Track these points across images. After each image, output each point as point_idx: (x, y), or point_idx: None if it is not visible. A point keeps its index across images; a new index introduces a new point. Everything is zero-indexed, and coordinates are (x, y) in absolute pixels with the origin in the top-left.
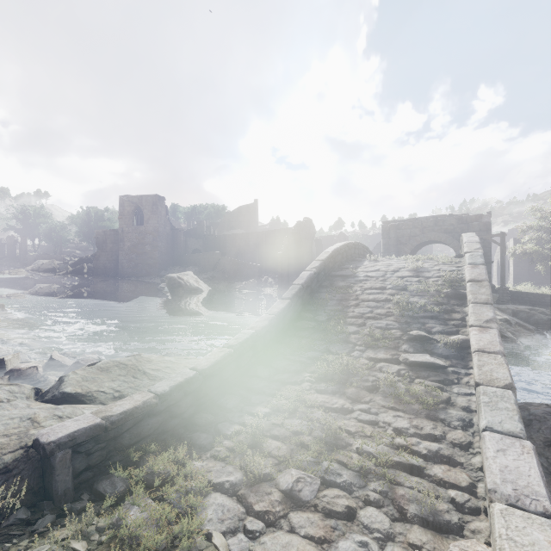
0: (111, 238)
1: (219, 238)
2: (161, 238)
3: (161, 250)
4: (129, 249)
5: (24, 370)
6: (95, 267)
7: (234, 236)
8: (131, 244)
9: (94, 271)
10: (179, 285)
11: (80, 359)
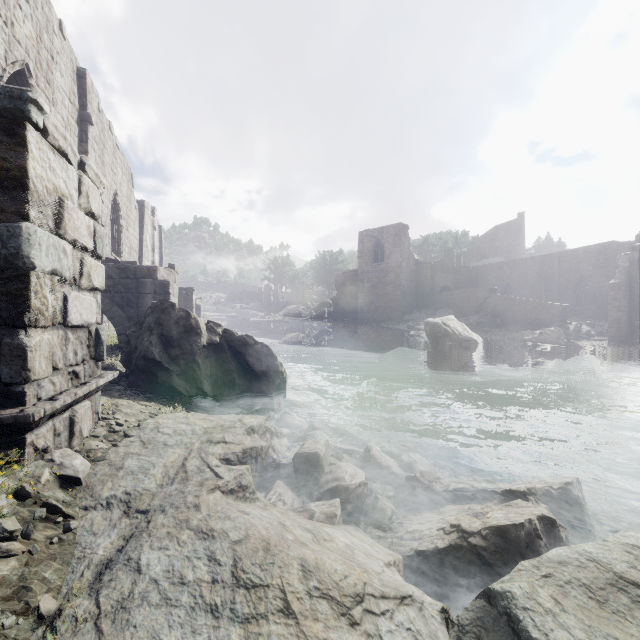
0: (350, 279)
1: (475, 271)
2: (404, 276)
3: (404, 290)
4: (369, 290)
5: (352, 489)
6: (335, 311)
7: (500, 265)
8: (370, 284)
9: (333, 316)
10: (445, 334)
11: (418, 473)
